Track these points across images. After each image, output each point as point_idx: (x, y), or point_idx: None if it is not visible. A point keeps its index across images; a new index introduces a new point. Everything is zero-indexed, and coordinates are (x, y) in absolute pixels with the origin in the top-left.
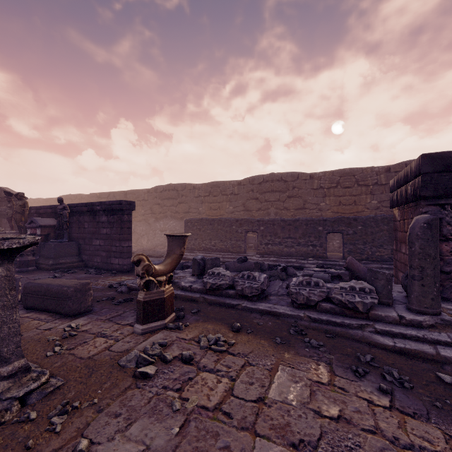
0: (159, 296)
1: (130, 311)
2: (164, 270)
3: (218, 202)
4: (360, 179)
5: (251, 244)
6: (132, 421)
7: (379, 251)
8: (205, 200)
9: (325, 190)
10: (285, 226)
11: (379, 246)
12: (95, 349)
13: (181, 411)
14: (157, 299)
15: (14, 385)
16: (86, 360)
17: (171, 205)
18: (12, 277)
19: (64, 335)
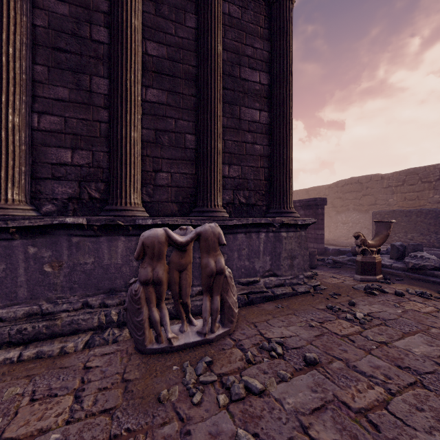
0: (372, 260)
1: (343, 272)
2: (374, 244)
3: (416, 191)
4: None
5: None
6: (372, 304)
7: None
8: (397, 190)
9: None
10: None
11: None
12: (334, 281)
13: (401, 308)
14: (370, 261)
15: (308, 281)
16: (332, 284)
17: (353, 198)
18: (306, 236)
19: (312, 274)
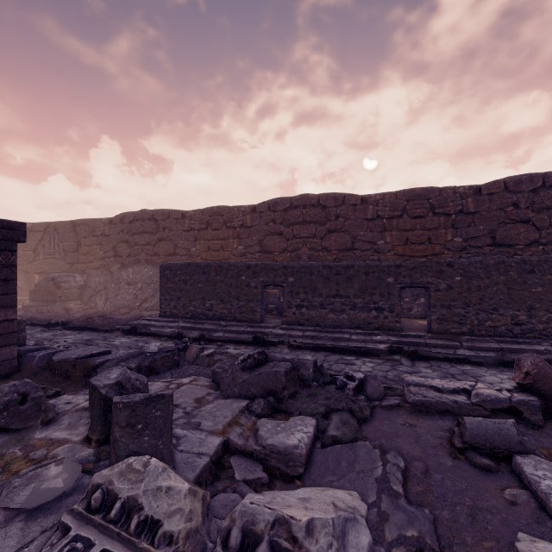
0: None
1: None
2: None
3: (221, 238)
4: (437, 204)
5: (271, 305)
6: None
7: (491, 318)
8: (201, 235)
9: (384, 221)
10: (331, 276)
11: (492, 311)
12: None
13: None
14: None
15: None
16: None
17: (146, 242)
18: None
19: None
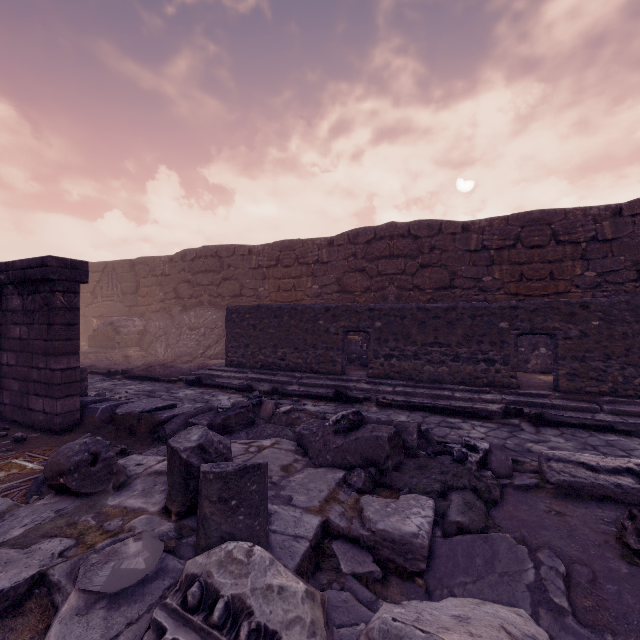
0: None
1: None
2: None
3: (292, 277)
4: (562, 230)
5: (353, 355)
6: None
7: None
8: (270, 273)
9: (492, 252)
10: (427, 320)
11: None
12: None
13: None
14: None
15: None
16: None
17: (209, 282)
18: None
19: None
